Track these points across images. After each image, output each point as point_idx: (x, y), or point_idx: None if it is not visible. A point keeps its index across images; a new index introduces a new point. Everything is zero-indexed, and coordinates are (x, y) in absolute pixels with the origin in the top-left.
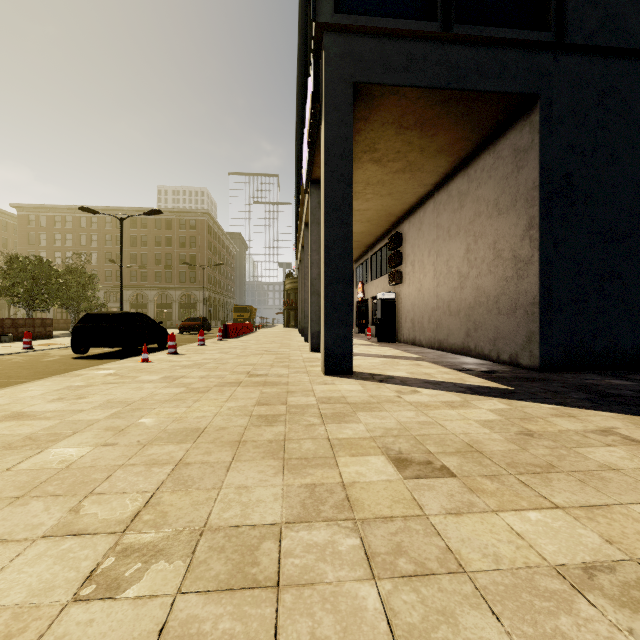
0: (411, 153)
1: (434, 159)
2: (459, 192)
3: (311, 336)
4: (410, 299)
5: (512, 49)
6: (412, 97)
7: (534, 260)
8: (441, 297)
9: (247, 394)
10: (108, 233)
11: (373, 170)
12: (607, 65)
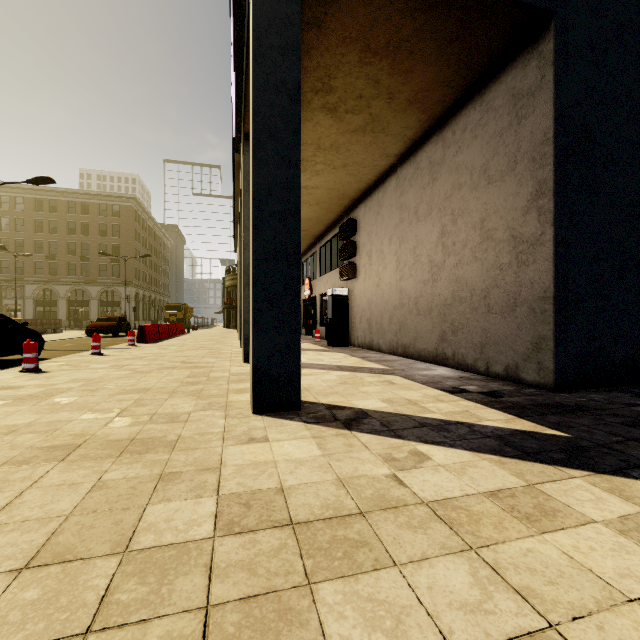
0: (376, 101)
1: (403, 115)
2: (431, 162)
3: (244, 342)
4: (366, 296)
5: None
6: None
7: (545, 239)
8: (406, 292)
9: (52, 497)
10: (4, 215)
11: (326, 125)
12: None
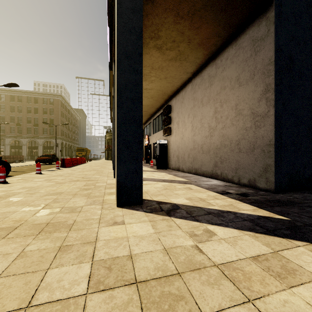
0: (182, 43)
1: (196, 51)
2: (209, 76)
3: (114, 167)
4: (176, 144)
5: None
6: None
7: (270, 114)
8: (196, 142)
9: None
10: None
11: (156, 56)
12: None
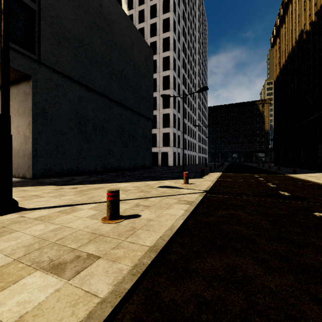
0: None
1: None
2: None
3: None
4: None
5: (19, 53)
6: None
7: (30, 137)
8: None
9: None
10: None
11: None
12: (59, 76)
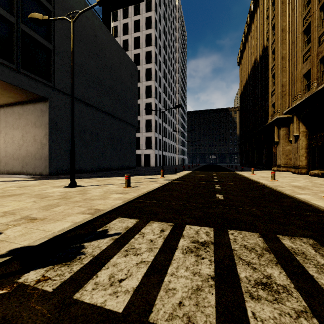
0: None
1: (7, 98)
2: (19, 112)
3: None
4: None
5: (40, 82)
6: (3, 83)
7: (47, 144)
8: (9, 152)
9: None
10: None
11: None
12: (66, 97)
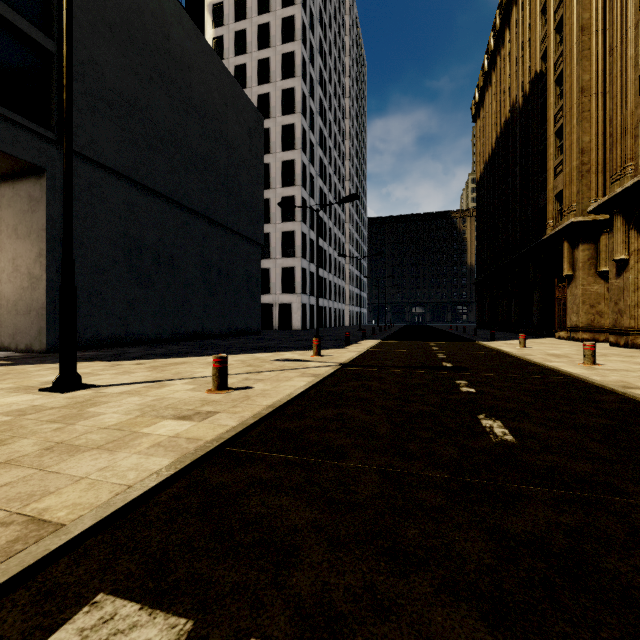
0: None
1: None
2: None
3: None
4: None
5: (24, 129)
6: None
7: (43, 279)
8: None
9: None
10: None
11: None
12: (94, 168)
